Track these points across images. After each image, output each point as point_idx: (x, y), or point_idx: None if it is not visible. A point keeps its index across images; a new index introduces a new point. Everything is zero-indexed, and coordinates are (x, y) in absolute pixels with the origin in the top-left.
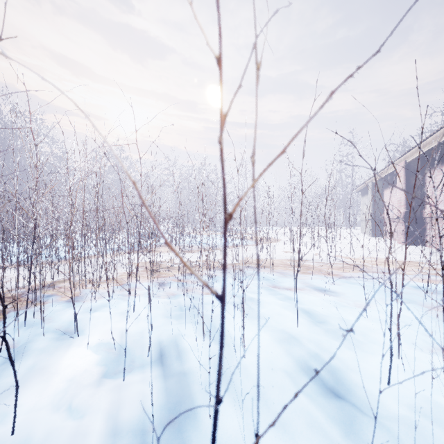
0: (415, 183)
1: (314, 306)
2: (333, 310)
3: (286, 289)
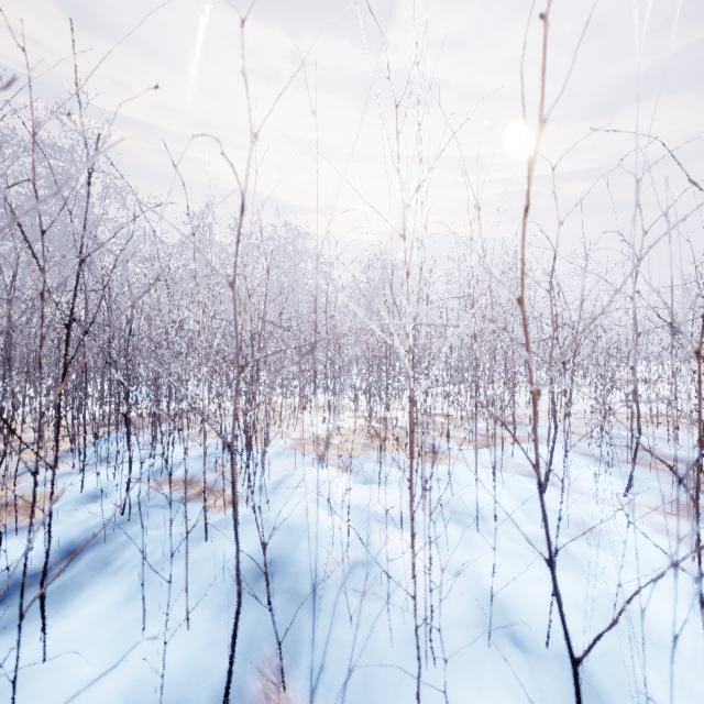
0: None
1: None
2: None
3: None
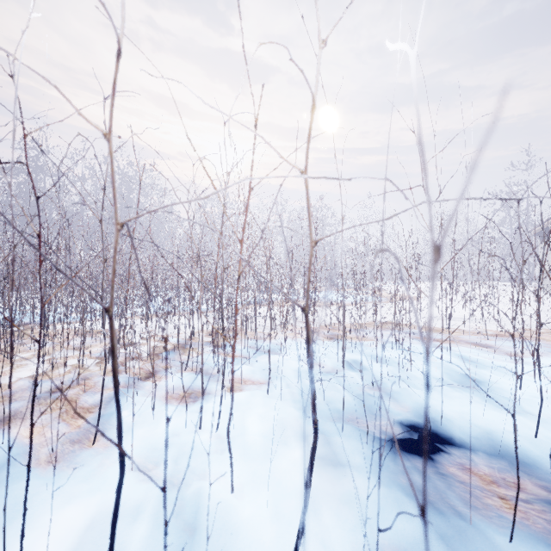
0: (547, 250)
1: (465, 351)
2: (484, 354)
3: (436, 340)
